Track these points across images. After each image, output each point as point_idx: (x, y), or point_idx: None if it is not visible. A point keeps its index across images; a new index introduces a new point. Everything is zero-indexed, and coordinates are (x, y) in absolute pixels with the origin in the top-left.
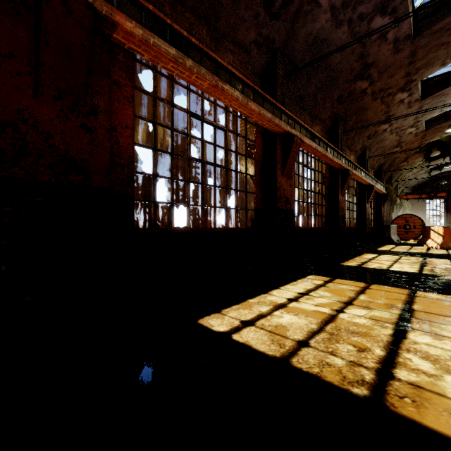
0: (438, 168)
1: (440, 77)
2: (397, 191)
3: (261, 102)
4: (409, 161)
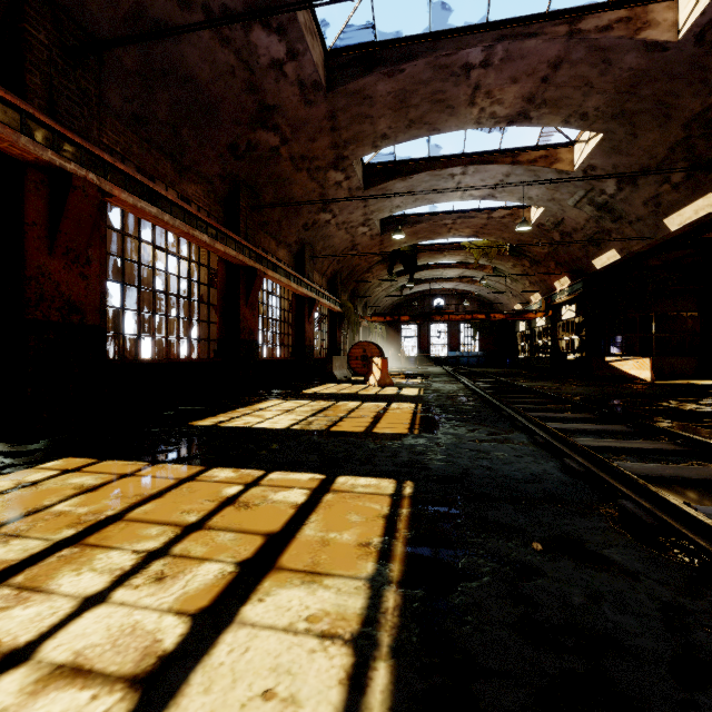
0: (409, 287)
1: (383, 165)
2: (366, 311)
3: None
4: (374, 272)
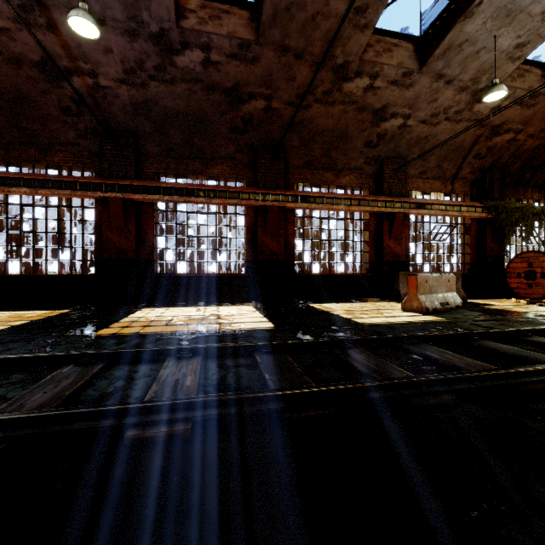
0: None
1: (438, 21)
2: None
3: (59, 185)
4: None
